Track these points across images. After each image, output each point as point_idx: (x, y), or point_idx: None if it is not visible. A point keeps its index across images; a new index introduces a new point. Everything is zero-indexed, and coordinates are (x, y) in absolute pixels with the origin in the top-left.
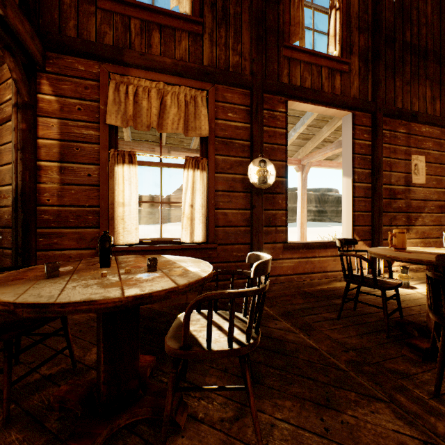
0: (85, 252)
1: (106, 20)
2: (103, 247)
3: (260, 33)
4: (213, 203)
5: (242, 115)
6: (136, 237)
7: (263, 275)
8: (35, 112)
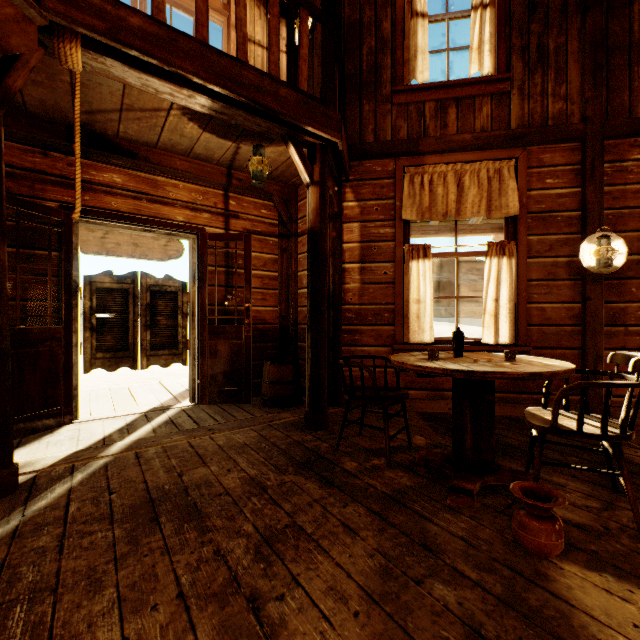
0: (381, 349)
1: (401, 114)
2: (457, 341)
3: (598, 60)
4: (525, 296)
5: (567, 177)
6: (431, 336)
7: None
8: (341, 220)
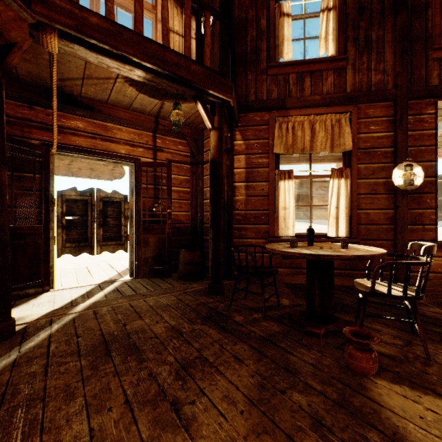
0: (260, 241)
1: (273, 81)
2: (310, 235)
3: (404, 47)
4: (356, 205)
5: (384, 125)
6: (293, 231)
7: (429, 254)
8: (233, 153)
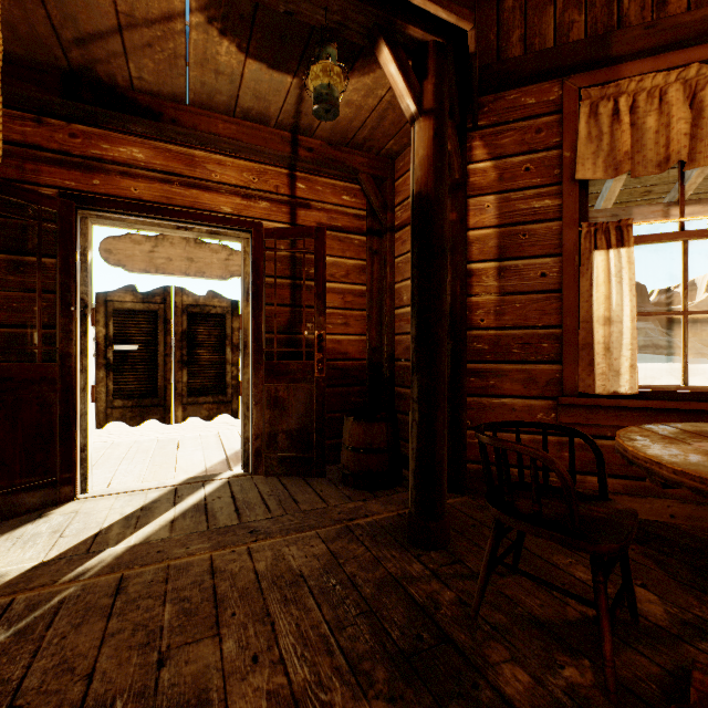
0: (535, 403)
1: (572, 0)
2: None
3: None
4: None
5: None
6: (632, 382)
7: None
8: (465, 193)
